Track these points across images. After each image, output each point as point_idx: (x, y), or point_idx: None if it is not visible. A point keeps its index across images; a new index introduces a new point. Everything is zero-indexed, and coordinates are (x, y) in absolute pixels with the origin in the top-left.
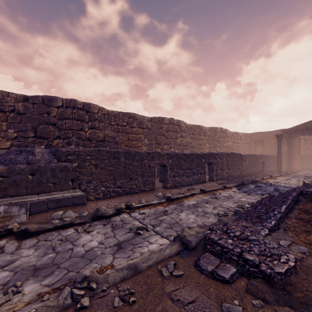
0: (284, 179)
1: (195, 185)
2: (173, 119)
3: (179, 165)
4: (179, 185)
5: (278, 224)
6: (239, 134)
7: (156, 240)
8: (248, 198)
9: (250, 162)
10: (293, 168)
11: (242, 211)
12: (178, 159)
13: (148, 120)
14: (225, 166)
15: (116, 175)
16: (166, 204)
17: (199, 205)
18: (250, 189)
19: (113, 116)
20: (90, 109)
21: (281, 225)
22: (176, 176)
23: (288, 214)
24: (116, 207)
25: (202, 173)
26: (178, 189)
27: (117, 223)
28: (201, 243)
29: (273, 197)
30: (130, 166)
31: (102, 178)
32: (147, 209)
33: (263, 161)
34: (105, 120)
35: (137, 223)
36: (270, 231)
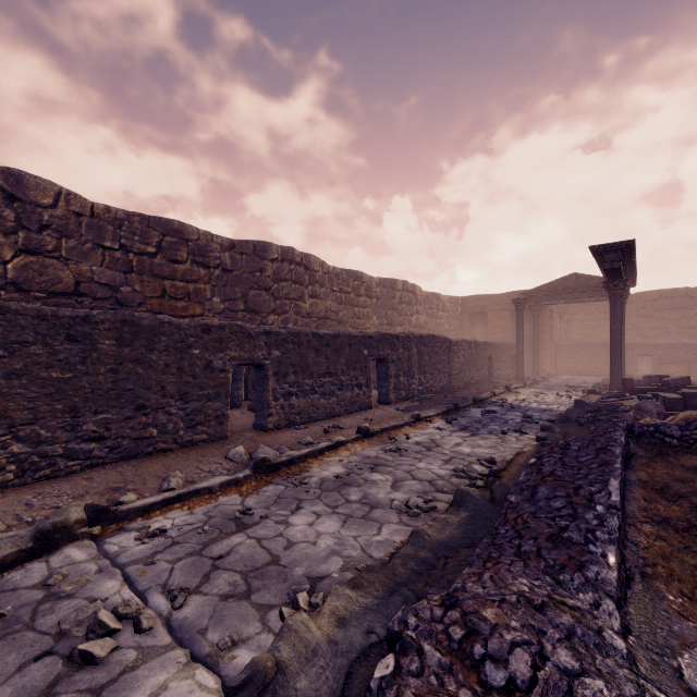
0: (534, 394)
1: (344, 416)
2: (292, 250)
3: (301, 364)
4: (302, 418)
5: (622, 558)
6: (440, 299)
7: (157, 692)
8: (475, 446)
9: (466, 357)
10: (541, 370)
11: (475, 493)
12: (298, 347)
13: (225, 245)
14: (416, 368)
15: (79, 397)
16: (254, 484)
17: (352, 480)
18: (474, 421)
19: (110, 222)
20: (24, 192)
21: (630, 559)
22: (293, 394)
23: (625, 505)
24: (40, 523)
25: (363, 384)
26: (297, 432)
27: (17, 602)
28: (352, 693)
29: (568, 451)
30: (139, 367)
31: (13, 411)
32: (180, 511)
33: (490, 355)
34: (80, 231)
35: (112, 588)
36: (620, 604)
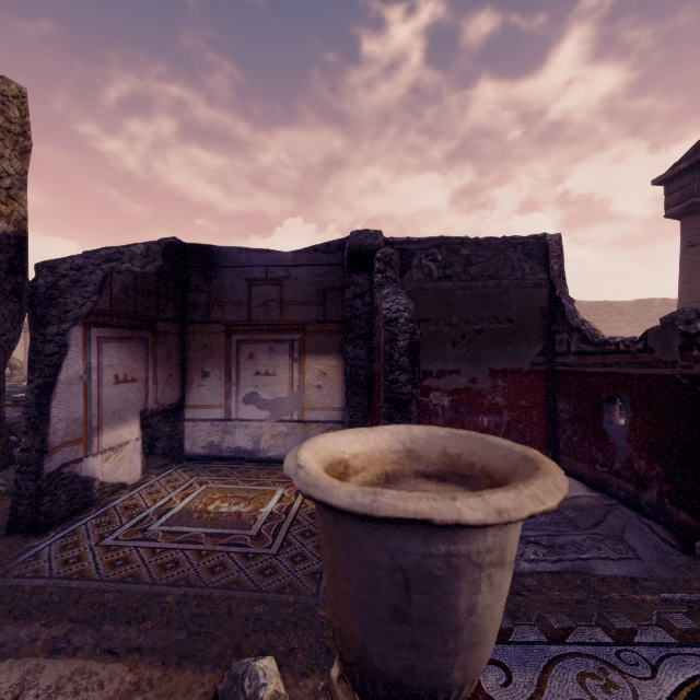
0: None
1: None
2: (668, 300)
3: None
4: None
5: None
6: None
7: None
8: None
9: None
10: None
11: None
12: None
13: (630, 305)
14: None
15: None
16: None
17: None
18: None
19: (589, 307)
20: None
21: None
22: None
23: None
24: None
25: None
26: None
27: None
28: None
29: None
30: None
31: None
32: None
33: None
34: (581, 312)
35: None
36: None
